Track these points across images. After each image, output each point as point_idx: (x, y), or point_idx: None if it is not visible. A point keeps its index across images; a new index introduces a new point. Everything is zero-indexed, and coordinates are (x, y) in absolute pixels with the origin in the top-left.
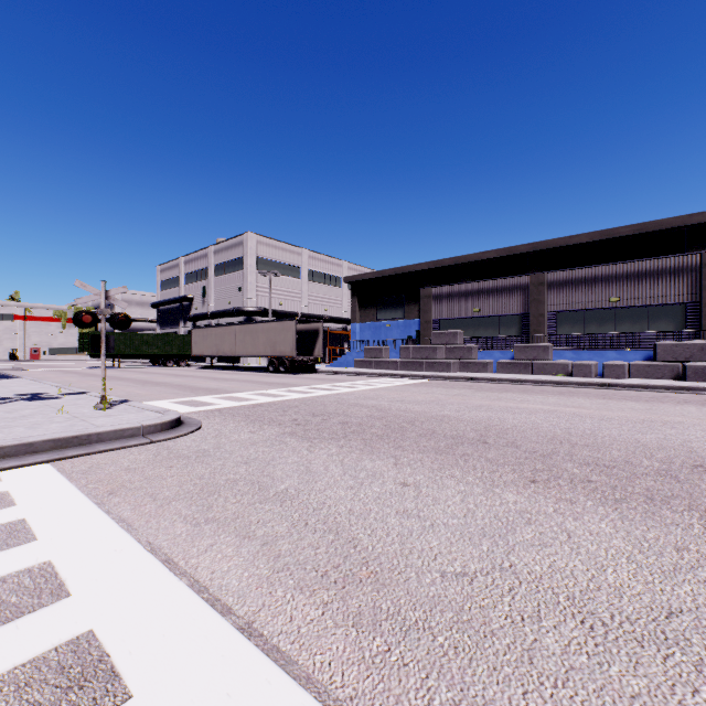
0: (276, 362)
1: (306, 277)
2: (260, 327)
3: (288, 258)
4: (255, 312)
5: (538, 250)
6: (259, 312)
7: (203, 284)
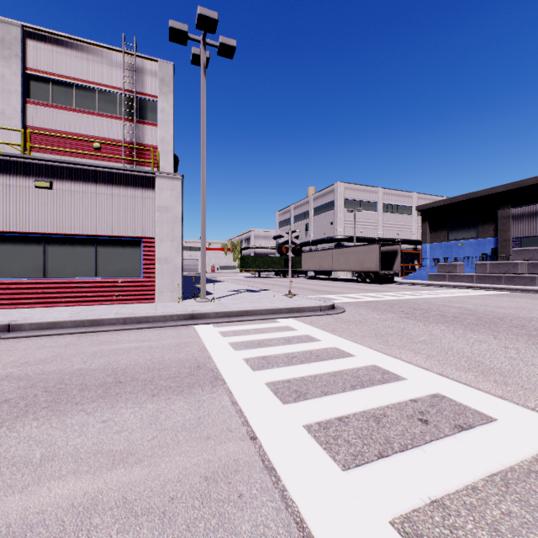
0: (363, 275)
1: (381, 209)
2: (351, 250)
3: (367, 197)
4: (343, 239)
5: None
6: (346, 239)
7: (306, 221)
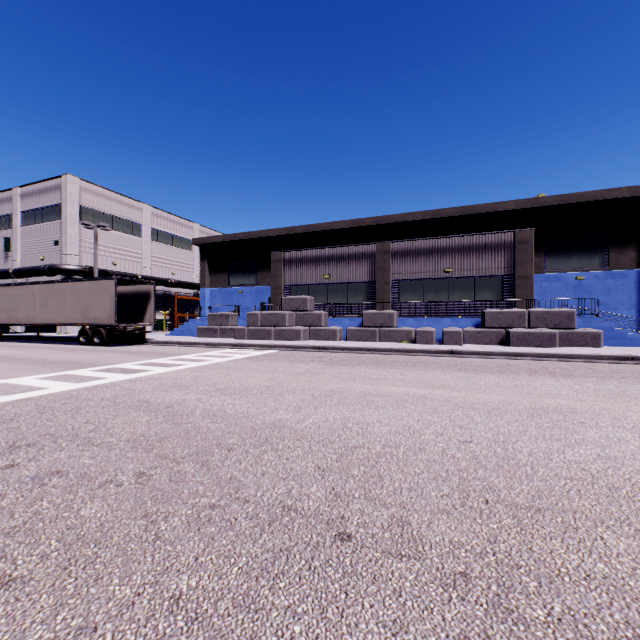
0: (89, 331)
1: (148, 236)
2: (68, 287)
3: (125, 212)
4: (76, 271)
5: (381, 224)
6: (83, 271)
7: (6, 234)
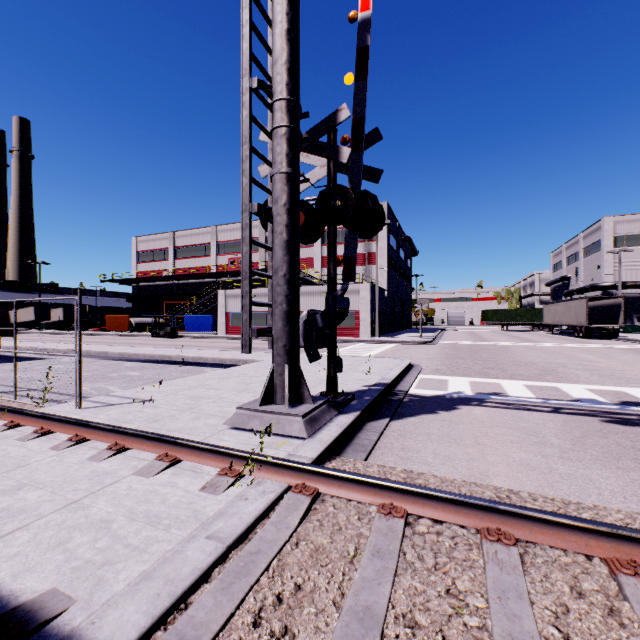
0: (578, 329)
1: None
2: (570, 303)
3: None
4: (607, 287)
5: None
6: (612, 286)
7: (575, 265)
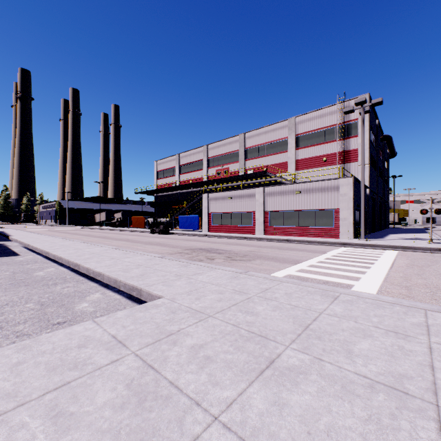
0: None
1: None
2: None
3: None
4: None
5: None
6: None
7: None
